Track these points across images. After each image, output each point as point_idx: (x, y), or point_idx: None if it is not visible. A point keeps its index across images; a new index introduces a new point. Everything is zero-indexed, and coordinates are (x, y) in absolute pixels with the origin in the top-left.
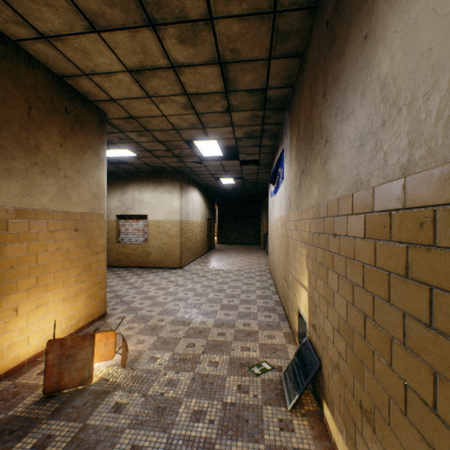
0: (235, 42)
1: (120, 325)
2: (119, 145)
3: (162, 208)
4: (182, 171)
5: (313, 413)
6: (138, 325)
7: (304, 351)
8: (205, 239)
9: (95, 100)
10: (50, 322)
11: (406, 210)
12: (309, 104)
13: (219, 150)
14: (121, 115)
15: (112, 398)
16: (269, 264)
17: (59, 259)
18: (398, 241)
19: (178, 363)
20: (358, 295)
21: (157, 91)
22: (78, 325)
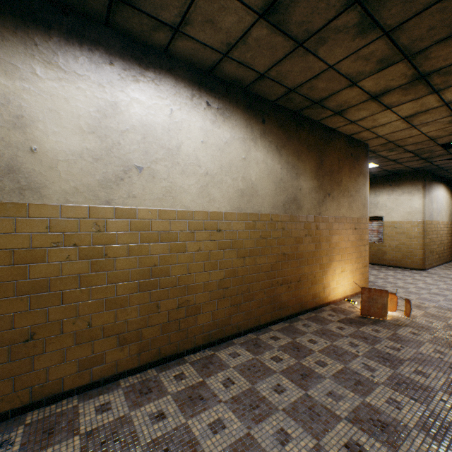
0: None
1: None
2: None
3: (398, 209)
4: (424, 170)
5: None
6: (401, 302)
7: None
8: None
9: (364, 140)
10: (345, 282)
11: None
12: None
13: None
14: (379, 143)
15: (406, 329)
16: None
17: (348, 246)
18: None
19: None
20: None
21: (422, 121)
22: (355, 290)
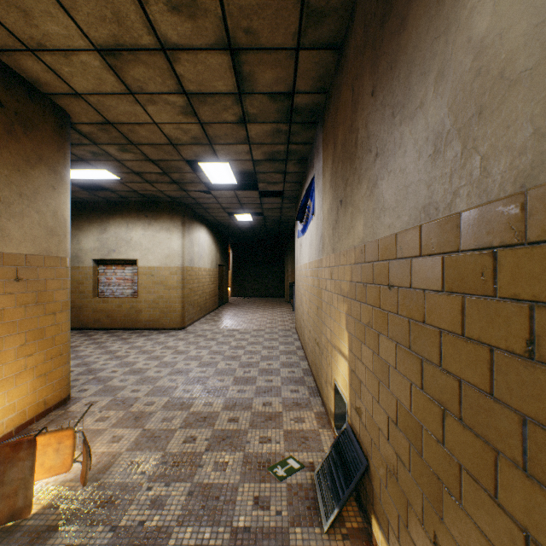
0: (251, 18)
1: (89, 415)
2: (93, 164)
3: (157, 251)
4: (184, 203)
5: (358, 533)
6: (116, 414)
7: (344, 442)
8: (216, 291)
9: (50, 92)
10: None
11: (528, 246)
12: (350, 110)
13: (232, 176)
14: (92, 119)
15: (61, 538)
16: (296, 321)
17: None
18: (511, 297)
19: (169, 470)
20: (430, 376)
21: (143, 86)
22: (21, 419)
